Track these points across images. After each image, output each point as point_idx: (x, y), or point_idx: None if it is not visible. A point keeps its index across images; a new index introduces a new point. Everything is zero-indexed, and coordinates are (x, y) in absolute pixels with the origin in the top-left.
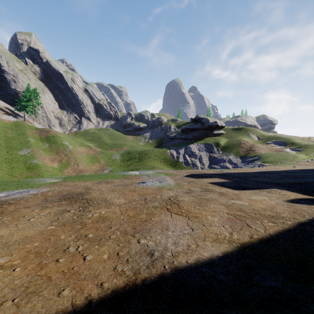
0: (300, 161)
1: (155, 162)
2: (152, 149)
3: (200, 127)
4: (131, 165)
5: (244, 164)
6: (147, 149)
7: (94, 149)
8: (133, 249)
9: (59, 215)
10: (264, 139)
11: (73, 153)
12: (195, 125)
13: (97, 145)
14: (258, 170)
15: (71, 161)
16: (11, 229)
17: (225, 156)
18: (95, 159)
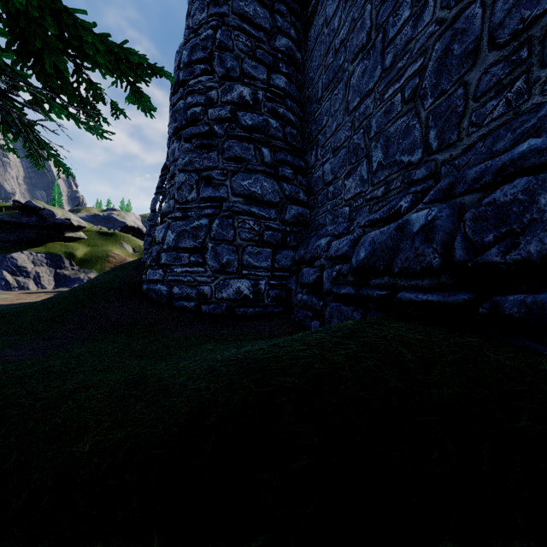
0: None
1: None
2: None
3: (37, 223)
4: None
5: None
6: None
7: None
8: (15, 302)
9: None
10: (141, 252)
11: None
12: (25, 217)
13: None
14: None
15: None
16: None
17: (84, 274)
18: None
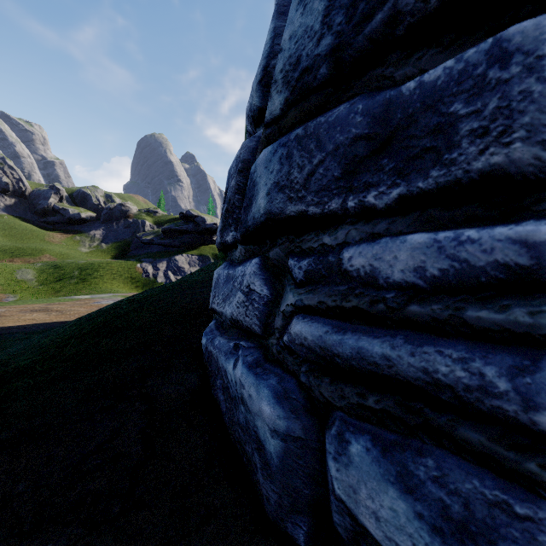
0: None
1: (114, 283)
2: (107, 262)
3: (193, 230)
4: (64, 289)
5: None
6: (98, 261)
7: None
8: None
9: (48, 314)
10: None
11: None
12: (185, 225)
13: None
14: None
15: None
16: (31, 317)
17: None
18: None
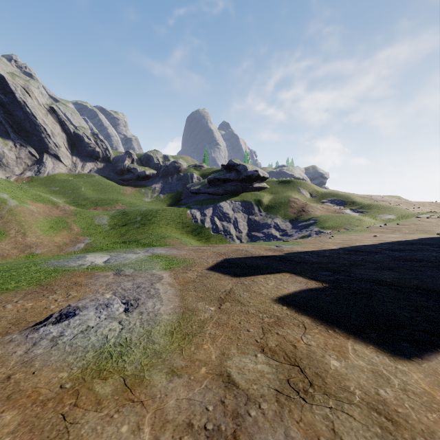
0: (372, 227)
1: (168, 228)
2: (163, 209)
3: (235, 178)
4: (128, 233)
5: (296, 230)
6: (156, 208)
7: (62, 208)
8: None
9: None
10: (318, 196)
11: (16, 213)
12: (227, 174)
13: (69, 201)
14: (336, 244)
15: (11, 228)
16: None
17: (270, 220)
18: (62, 224)
